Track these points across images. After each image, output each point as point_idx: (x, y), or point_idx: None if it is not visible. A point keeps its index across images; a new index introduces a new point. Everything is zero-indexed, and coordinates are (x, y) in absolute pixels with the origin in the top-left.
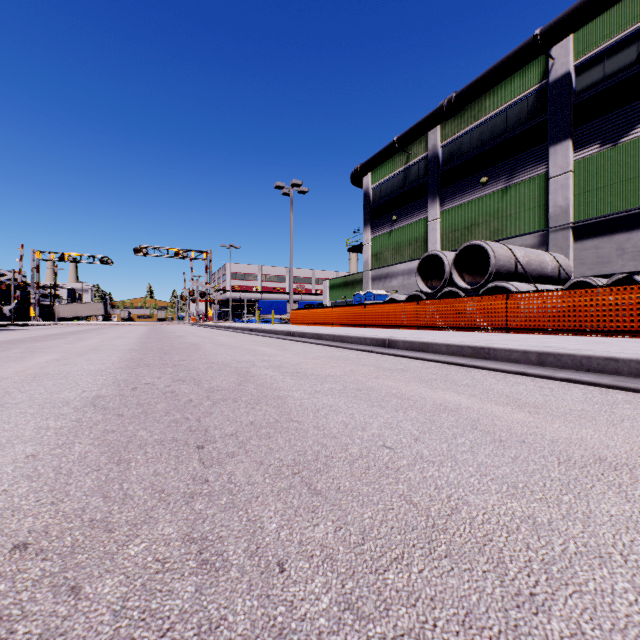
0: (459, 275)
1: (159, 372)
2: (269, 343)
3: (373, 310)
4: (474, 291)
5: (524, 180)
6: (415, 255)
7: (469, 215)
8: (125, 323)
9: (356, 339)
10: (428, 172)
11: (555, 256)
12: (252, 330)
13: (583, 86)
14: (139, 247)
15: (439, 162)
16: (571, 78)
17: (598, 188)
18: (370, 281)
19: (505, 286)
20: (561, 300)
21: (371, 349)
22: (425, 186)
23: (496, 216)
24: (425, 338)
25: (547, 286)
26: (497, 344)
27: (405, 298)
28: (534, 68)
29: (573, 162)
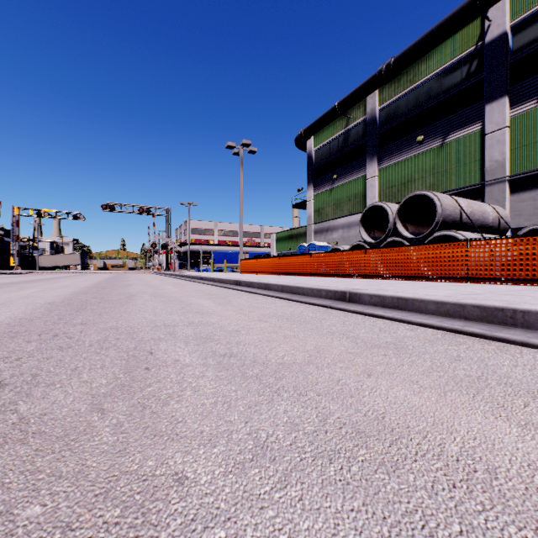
0: (403, 225)
1: (3, 354)
2: (213, 294)
3: (319, 259)
4: (419, 240)
5: (460, 137)
6: (354, 210)
7: (405, 172)
8: (94, 272)
9: (308, 290)
10: (366, 134)
11: (494, 207)
12: (202, 279)
13: (519, 45)
14: (107, 204)
15: (377, 124)
16: (508, 38)
17: (535, 142)
18: (313, 234)
19: (453, 235)
20: (537, 247)
21: (329, 304)
22: (363, 147)
23: (432, 172)
24: (392, 290)
25: (491, 235)
26: (522, 303)
27: (348, 248)
28: (470, 31)
29: (509, 118)
